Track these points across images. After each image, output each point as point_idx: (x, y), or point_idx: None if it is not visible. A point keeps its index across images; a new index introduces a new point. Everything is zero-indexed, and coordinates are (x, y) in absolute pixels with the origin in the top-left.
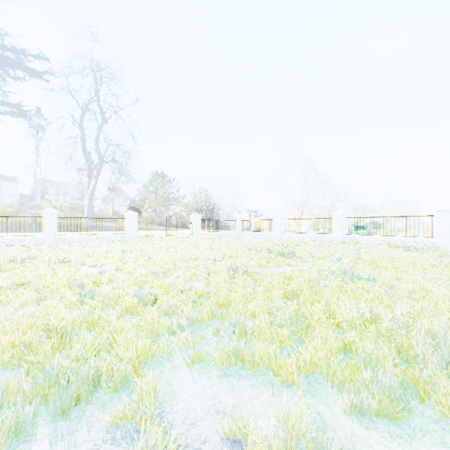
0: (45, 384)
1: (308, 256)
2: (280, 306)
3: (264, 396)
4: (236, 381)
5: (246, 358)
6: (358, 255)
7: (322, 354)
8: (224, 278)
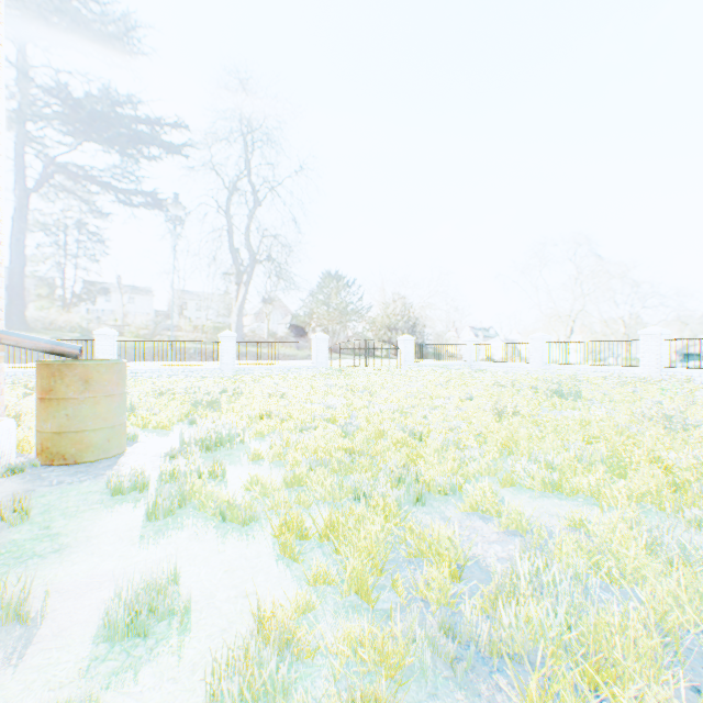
0: (392, 482)
1: (601, 399)
2: (581, 449)
3: (592, 512)
4: (557, 501)
5: (563, 484)
6: (691, 400)
7: (652, 484)
8: (491, 419)
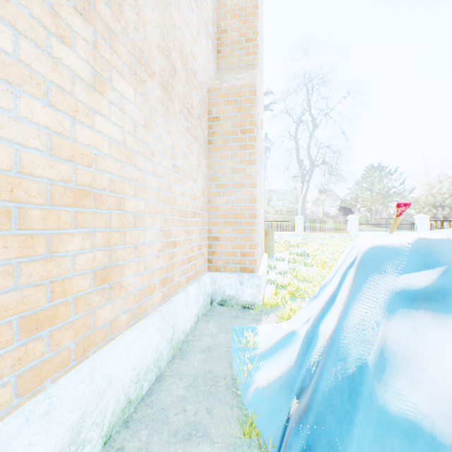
0: None
1: None
2: None
3: None
4: None
5: None
6: None
7: None
8: None
